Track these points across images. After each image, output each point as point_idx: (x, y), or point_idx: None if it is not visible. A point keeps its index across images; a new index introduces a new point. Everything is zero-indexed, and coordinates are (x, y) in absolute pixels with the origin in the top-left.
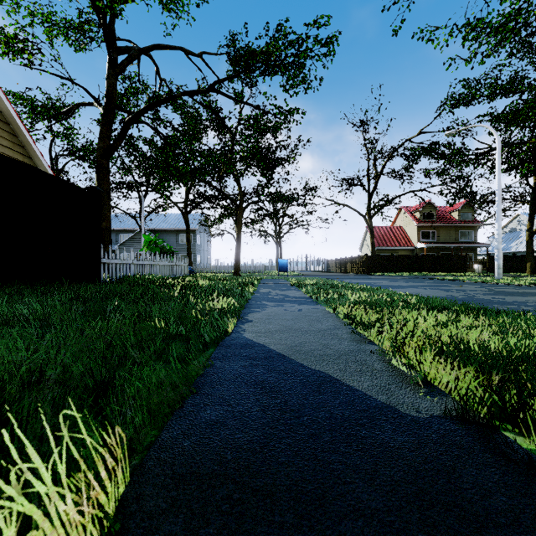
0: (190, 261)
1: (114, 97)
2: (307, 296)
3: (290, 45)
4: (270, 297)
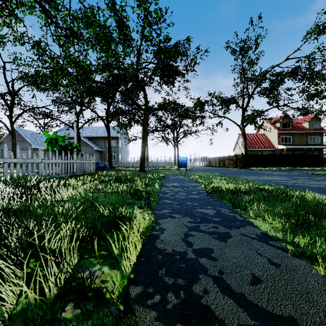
0: (110, 159)
1: None
2: None
3: None
4: None
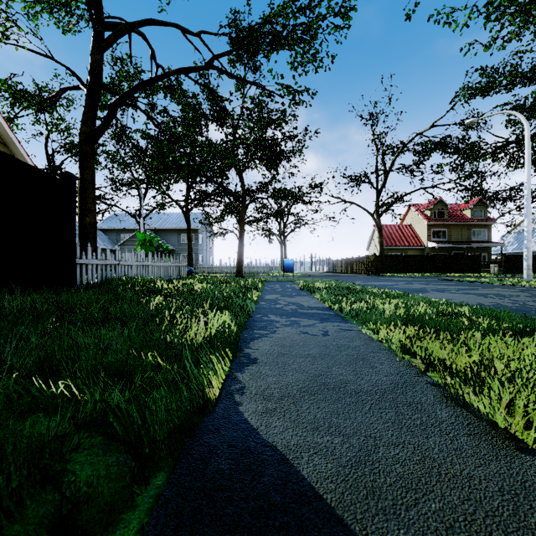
0: (191, 261)
1: (99, 75)
2: (326, 305)
3: (299, 11)
4: (279, 308)
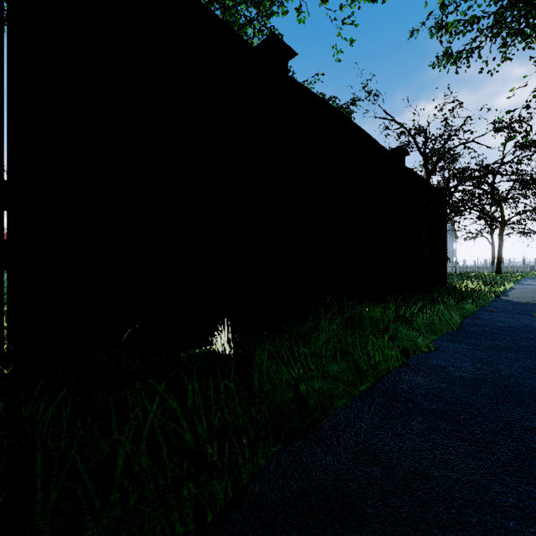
0: None
1: None
2: None
3: None
4: (530, 281)
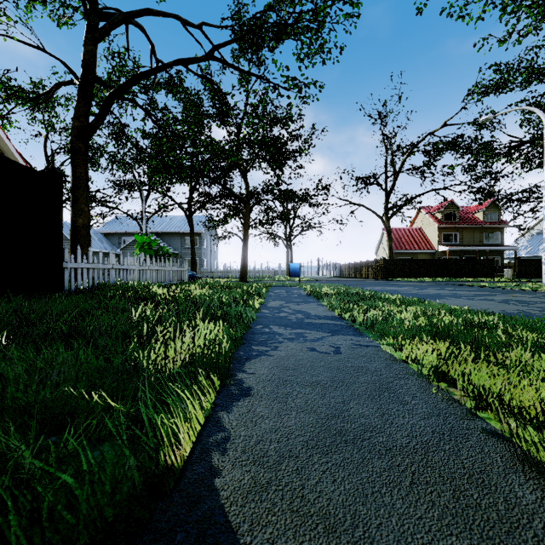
0: (194, 266)
1: (92, 67)
2: (335, 314)
3: None
4: (283, 317)
